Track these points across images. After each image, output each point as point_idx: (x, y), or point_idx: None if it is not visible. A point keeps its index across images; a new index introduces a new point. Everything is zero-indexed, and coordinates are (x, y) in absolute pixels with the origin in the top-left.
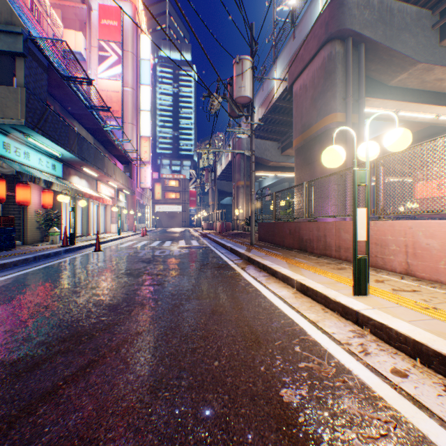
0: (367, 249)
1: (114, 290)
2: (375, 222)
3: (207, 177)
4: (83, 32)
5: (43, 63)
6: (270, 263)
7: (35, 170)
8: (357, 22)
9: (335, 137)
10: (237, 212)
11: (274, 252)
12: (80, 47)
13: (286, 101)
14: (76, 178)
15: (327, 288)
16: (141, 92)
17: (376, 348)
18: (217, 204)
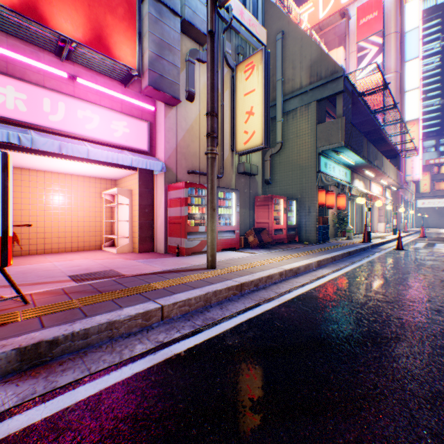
0: None
1: None
2: None
3: None
4: (340, 45)
5: (348, 91)
6: None
7: (336, 179)
8: None
9: None
10: None
11: None
12: (339, 61)
13: None
14: (355, 181)
15: None
16: (404, 71)
17: None
18: None
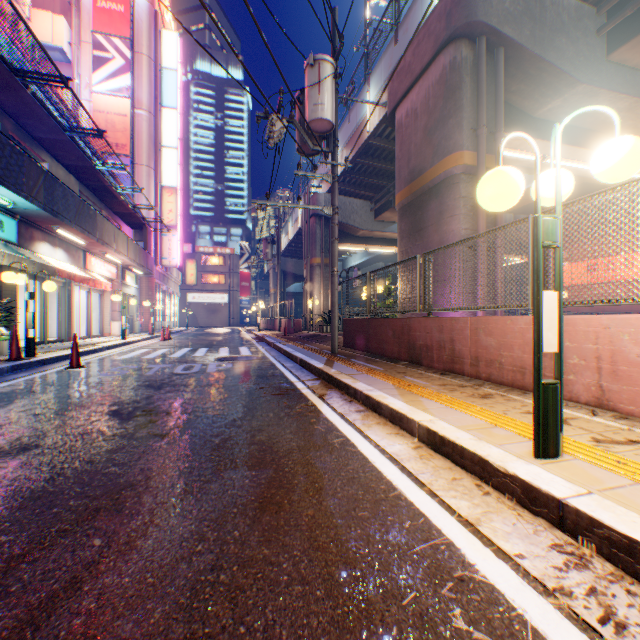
0: (559, 368)
1: (68, 454)
2: None
3: (266, 251)
4: (68, 17)
5: None
6: (368, 388)
7: None
8: (494, 13)
9: (461, 188)
10: (312, 304)
11: (371, 367)
12: (61, 39)
13: (384, 139)
14: (45, 246)
15: (481, 440)
16: (163, 118)
17: (631, 603)
18: (282, 292)
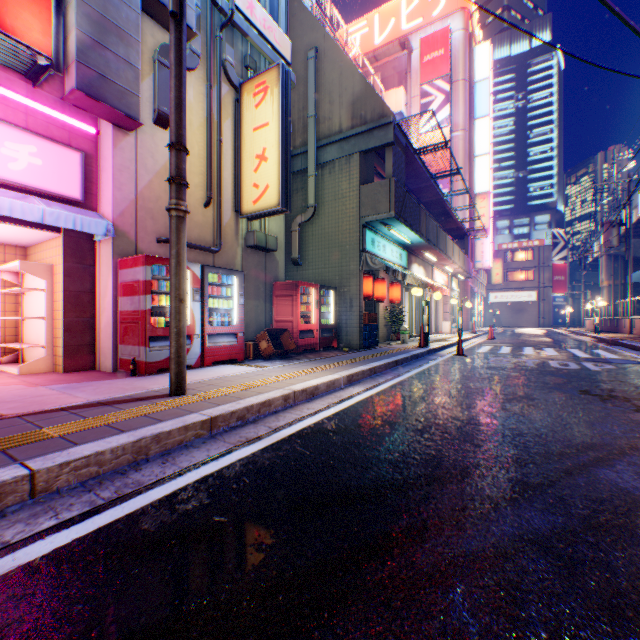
0: None
1: (566, 406)
2: None
3: (606, 237)
4: (401, 85)
5: (401, 145)
6: None
7: (388, 263)
8: None
9: None
10: None
11: None
12: (399, 105)
13: None
14: (414, 266)
15: None
16: (474, 130)
17: None
18: (619, 284)
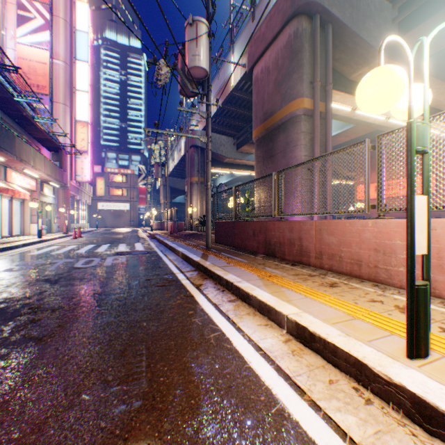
0: (428, 269)
1: None
2: (376, 221)
3: (157, 171)
4: None
5: None
6: (237, 279)
7: None
8: None
9: (302, 126)
10: (191, 211)
11: (238, 259)
12: None
13: (244, 92)
14: None
15: (349, 336)
16: (77, 68)
17: None
18: (170, 202)
